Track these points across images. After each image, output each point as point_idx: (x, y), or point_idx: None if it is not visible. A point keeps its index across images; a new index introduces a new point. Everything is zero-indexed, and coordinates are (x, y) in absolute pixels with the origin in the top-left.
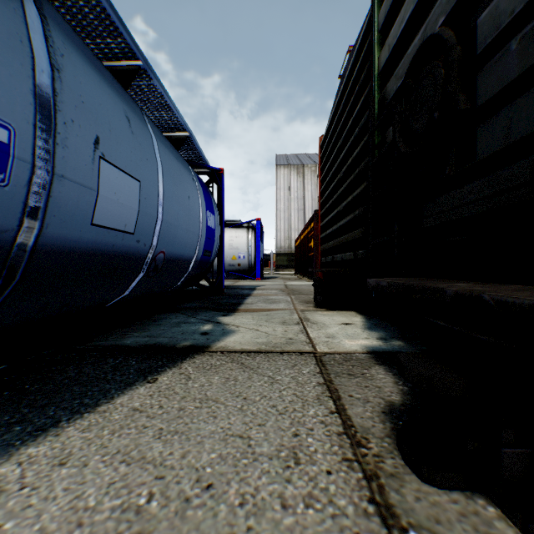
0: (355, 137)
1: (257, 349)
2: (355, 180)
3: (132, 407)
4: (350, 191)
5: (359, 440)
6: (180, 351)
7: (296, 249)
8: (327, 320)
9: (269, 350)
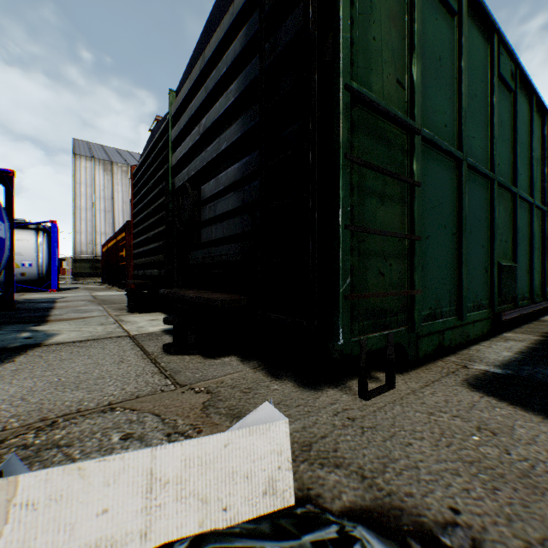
0: (160, 190)
1: (86, 339)
2: (160, 220)
3: (13, 370)
4: (157, 225)
5: (150, 354)
6: (17, 349)
7: (104, 256)
8: (139, 319)
9: (96, 338)
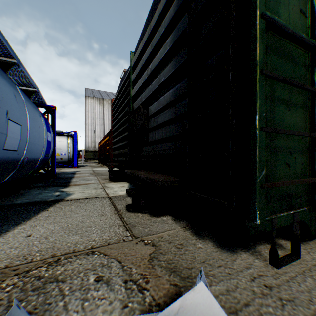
0: (125, 111)
1: (85, 198)
2: (126, 128)
3: (46, 216)
4: (124, 131)
5: (118, 211)
6: (51, 202)
7: (99, 149)
8: (114, 186)
9: (90, 198)
